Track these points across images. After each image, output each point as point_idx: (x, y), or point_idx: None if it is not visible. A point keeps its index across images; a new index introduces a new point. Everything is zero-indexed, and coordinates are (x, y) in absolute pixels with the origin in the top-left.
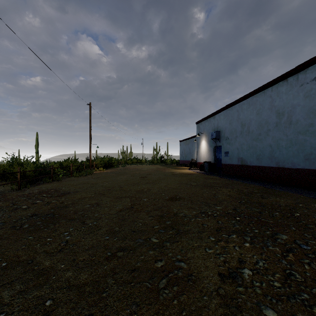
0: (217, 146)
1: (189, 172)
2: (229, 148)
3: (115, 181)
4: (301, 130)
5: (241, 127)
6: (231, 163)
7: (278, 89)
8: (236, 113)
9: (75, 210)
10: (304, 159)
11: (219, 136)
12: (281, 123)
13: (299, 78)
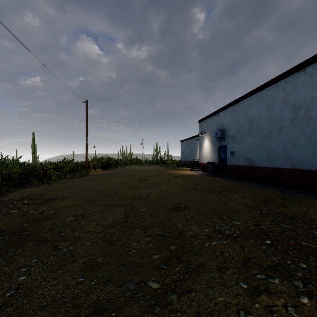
0: (222, 146)
1: (191, 173)
2: (235, 148)
3: (110, 184)
4: None
5: (249, 124)
6: (237, 164)
7: (293, 80)
8: (243, 109)
9: (53, 224)
10: None
11: (224, 135)
12: (297, 119)
13: None
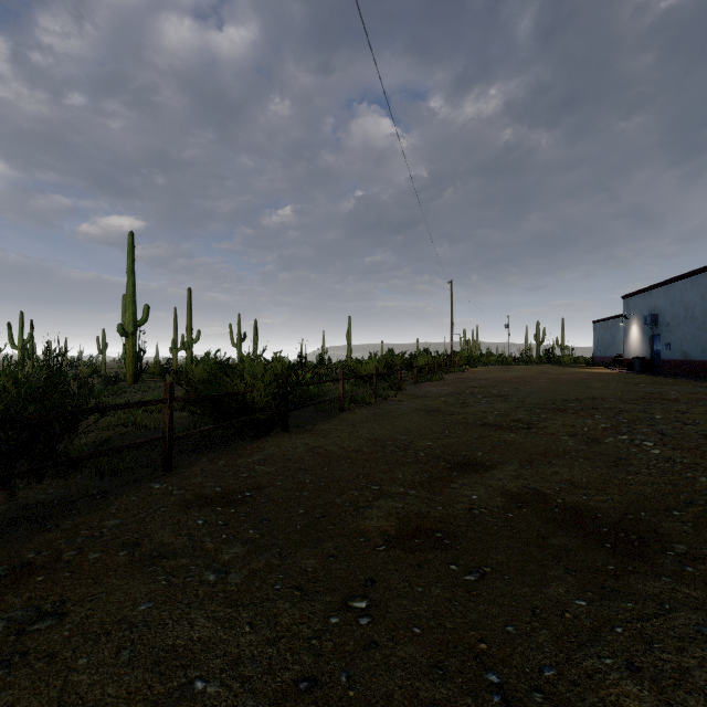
0: (656, 334)
1: (607, 371)
2: (670, 339)
3: (513, 374)
4: None
5: (684, 311)
6: (672, 359)
7: None
8: (678, 292)
9: (514, 381)
10: None
11: (657, 321)
12: None
13: None
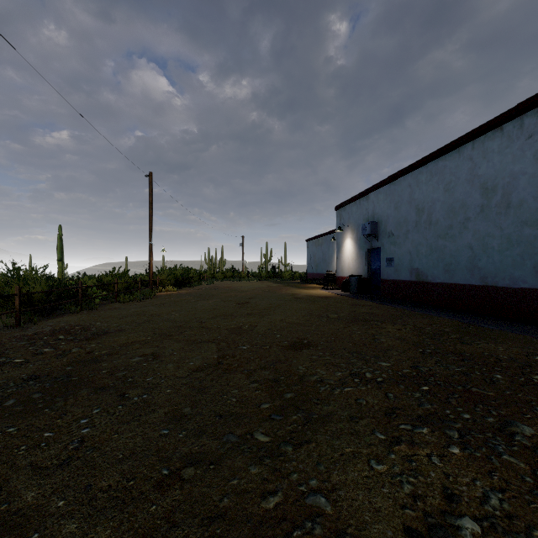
0: (374, 248)
1: (323, 293)
2: (394, 252)
3: (192, 310)
4: (529, 219)
5: (417, 214)
6: (398, 279)
7: (484, 145)
8: (407, 189)
9: (111, 367)
10: (534, 272)
11: (377, 231)
12: (490, 206)
13: (526, 124)
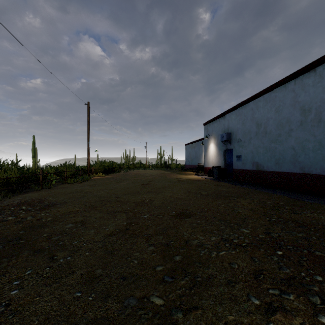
0: (228, 149)
1: (196, 177)
2: (242, 152)
3: (112, 189)
4: None
5: (256, 127)
6: (244, 168)
7: (303, 81)
8: (250, 112)
9: (51, 232)
10: None
11: (231, 138)
12: (307, 121)
13: None
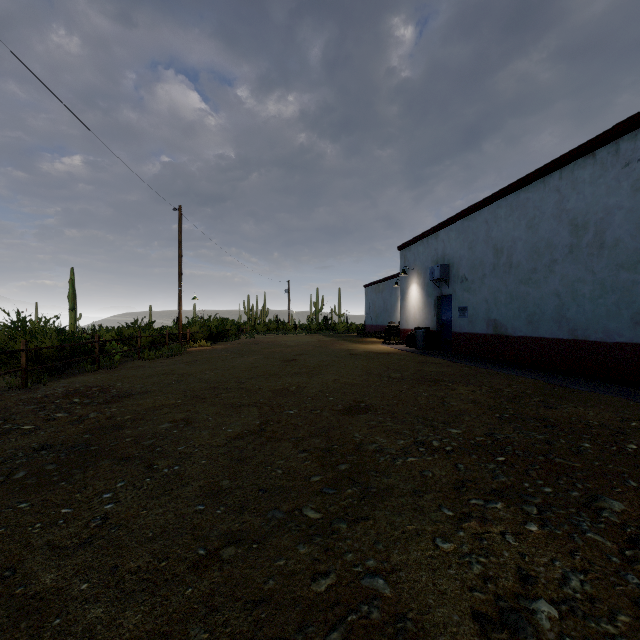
0: (444, 295)
1: (384, 349)
2: (468, 300)
3: (229, 369)
4: (626, 261)
5: (494, 255)
6: (472, 331)
7: (574, 174)
8: (483, 226)
9: (136, 435)
10: (632, 323)
11: (448, 275)
12: (580, 246)
13: (622, 149)
